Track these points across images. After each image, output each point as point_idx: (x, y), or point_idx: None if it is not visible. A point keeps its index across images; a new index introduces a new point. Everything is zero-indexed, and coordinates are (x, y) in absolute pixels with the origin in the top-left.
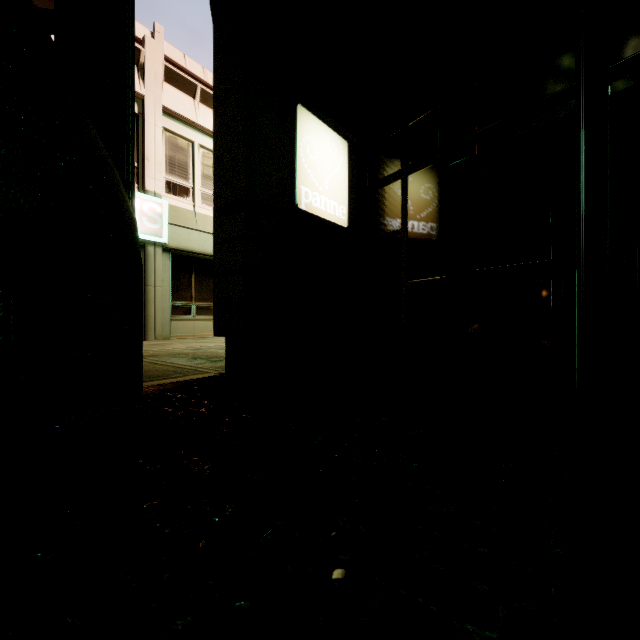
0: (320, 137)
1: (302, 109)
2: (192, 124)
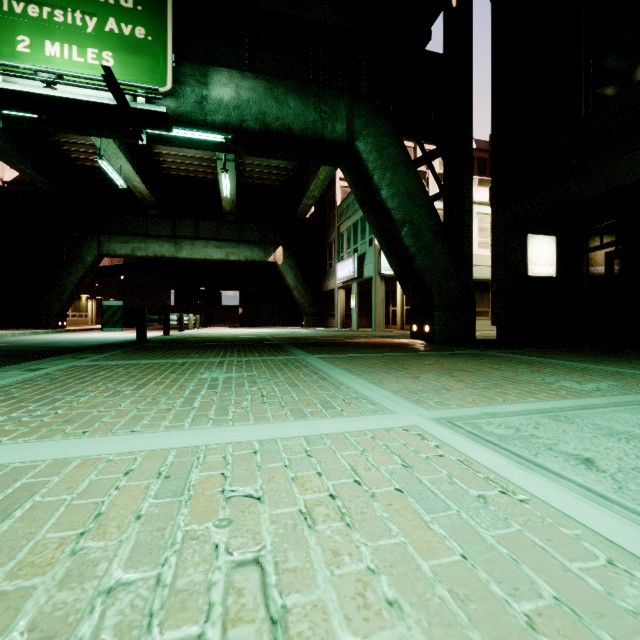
0: (539, 242)
1: (530, 236)
2: None
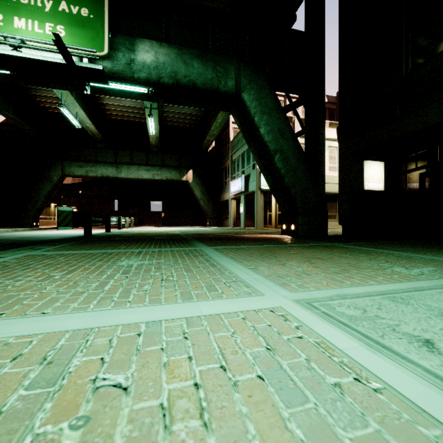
0: (372, 166)
1: (365, 161)
2: None
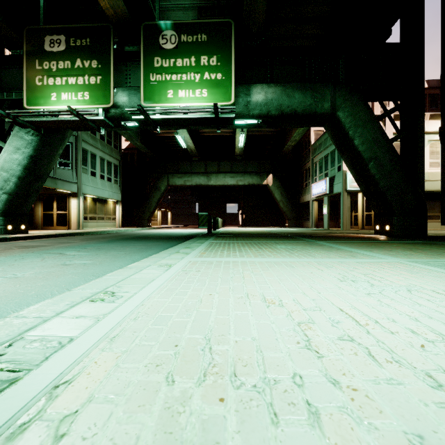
0: None
1: None
2: None
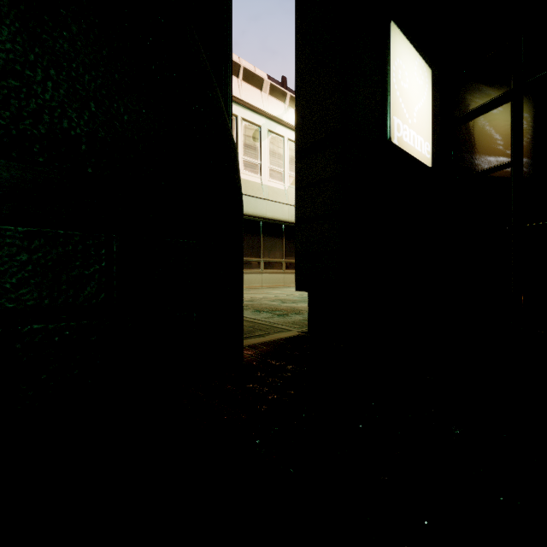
0: (409, 62)
1: (394, 27)
2: (236, 100)
